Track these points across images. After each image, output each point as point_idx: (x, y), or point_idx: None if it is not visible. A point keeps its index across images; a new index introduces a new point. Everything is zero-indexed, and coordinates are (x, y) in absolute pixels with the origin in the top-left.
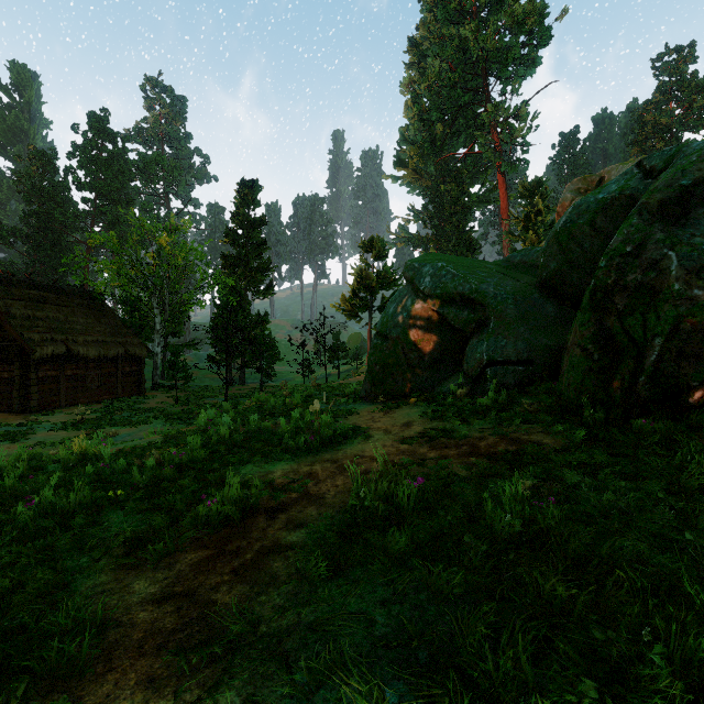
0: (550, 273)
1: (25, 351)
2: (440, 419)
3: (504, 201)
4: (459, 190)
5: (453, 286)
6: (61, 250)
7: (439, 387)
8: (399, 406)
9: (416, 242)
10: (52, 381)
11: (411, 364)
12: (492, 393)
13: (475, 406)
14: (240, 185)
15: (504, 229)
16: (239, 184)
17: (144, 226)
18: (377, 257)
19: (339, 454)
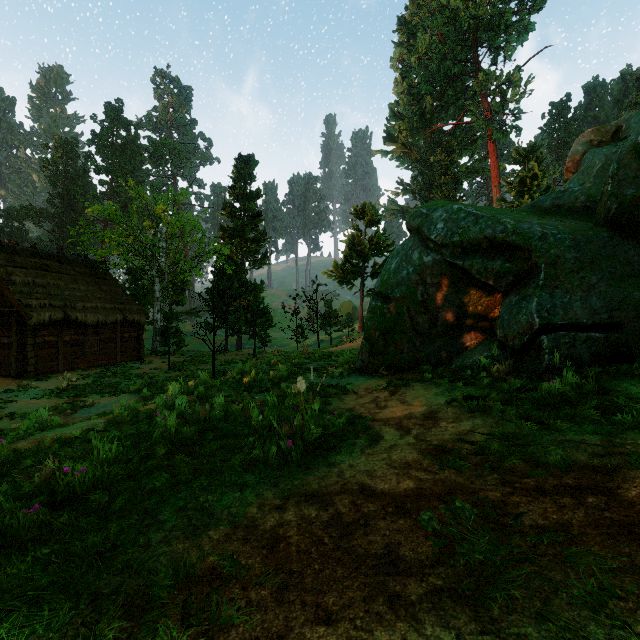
0: (625, 203)
1: (23, 317)
2: (483, 411)
3: (494, 170)
4: (449, 160)
5: (478, 230)
6: (81, 227)
7: (459, 359)
8: (408, 383)
9: (405, 213)
10: (50, 346)
11: (420, 330)
12: (570, 373)
13: (537, 392)
14: (237, 160)
15: (494, 197)
16: (236, 159)
17: (143, 197)
18: (369, 224)
19: (331, 479)
